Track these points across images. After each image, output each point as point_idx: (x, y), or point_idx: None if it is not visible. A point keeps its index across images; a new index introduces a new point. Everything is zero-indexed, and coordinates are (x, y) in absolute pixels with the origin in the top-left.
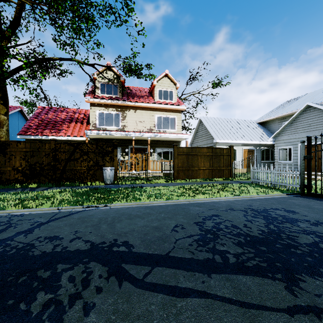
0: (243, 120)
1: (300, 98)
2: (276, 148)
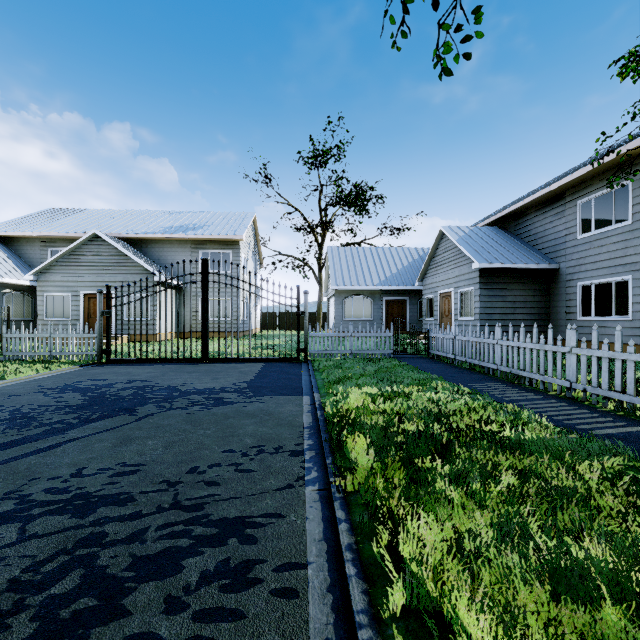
0: None
1: (77, 212)
2: (42, 295)
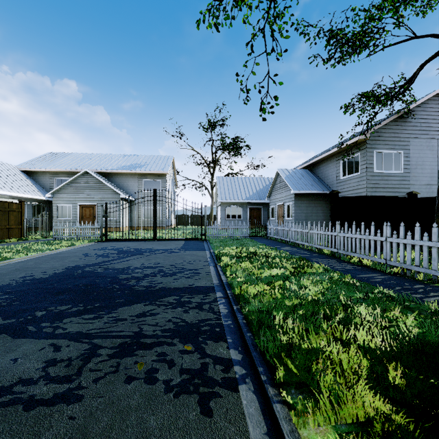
0: (1, 163)
1: (67, 155)
2: (55, 205)
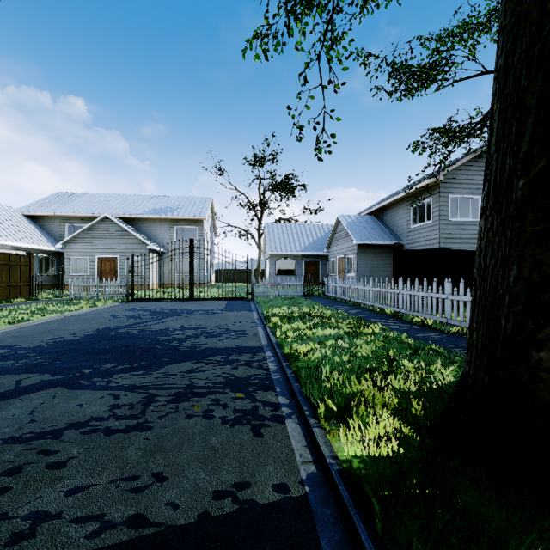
0: None
1: (81, 196)
2: (68, 258)
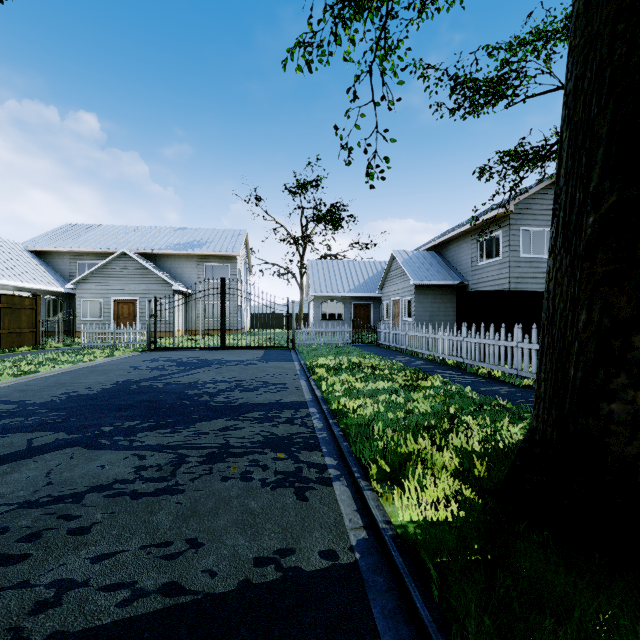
0: (0, 239)
1: (94, 228)
2: (80, 300)
